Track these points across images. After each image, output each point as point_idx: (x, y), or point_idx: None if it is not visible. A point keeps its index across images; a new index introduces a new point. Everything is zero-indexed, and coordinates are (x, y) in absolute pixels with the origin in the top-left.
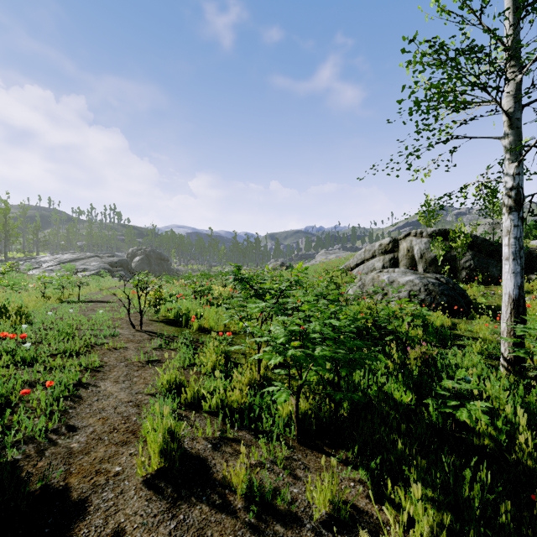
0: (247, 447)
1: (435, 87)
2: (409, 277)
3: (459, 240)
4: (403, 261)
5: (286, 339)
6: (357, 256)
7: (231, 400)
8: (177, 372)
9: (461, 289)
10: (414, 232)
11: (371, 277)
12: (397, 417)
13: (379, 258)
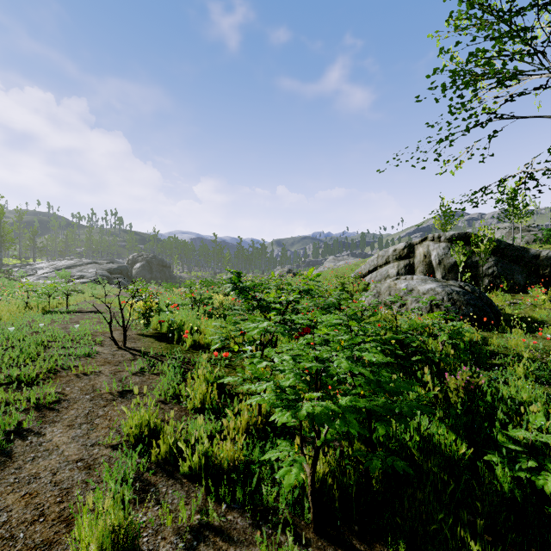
0: (239, 545)
1: (479, 51)
2: (429, 285)
3: (482, 244)
4: (419, 267)
5: (297, 380)
6: (370, 262)
7: (219, 458)
8: (150, 414)
9: (488, 299)
10: (432, 237)
11: (387, 285)
12: (450, 482)
13: (393, 264)
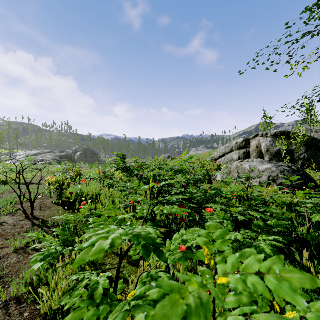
0: None
1: None
2: (266, 165)
3: (298, 138)
4: (253, 154)
5: None
6: (220, 151)
7: None
8: None
9: (309, 175)
10: (261, 134)
11: (235, 165)
12: None
13: (236, 152)
